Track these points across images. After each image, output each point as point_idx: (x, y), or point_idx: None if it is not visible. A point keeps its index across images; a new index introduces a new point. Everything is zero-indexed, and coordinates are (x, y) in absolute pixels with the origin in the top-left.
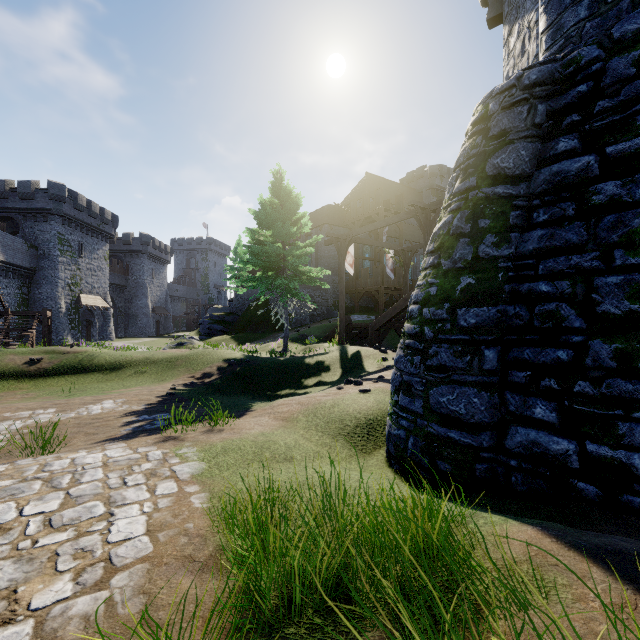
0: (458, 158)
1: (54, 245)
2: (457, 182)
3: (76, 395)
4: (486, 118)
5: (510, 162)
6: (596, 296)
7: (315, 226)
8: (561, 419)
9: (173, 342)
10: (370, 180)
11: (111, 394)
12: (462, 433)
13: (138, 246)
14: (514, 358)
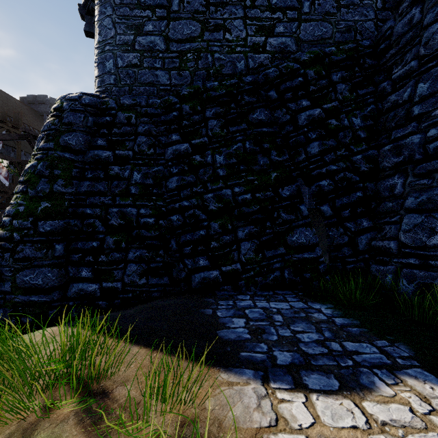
0: (44, 126)
1: None
2: (42, 141)
3: None
4: (62, 110)
5: (74, 142)
6: (109, 217)
7: None
8: (94, 275)
9: None
10: None
11: None
12: (40, 296)
13: None
14: (73, 248)
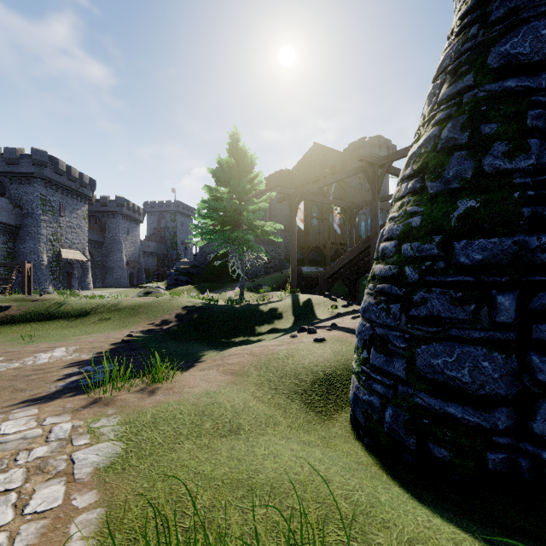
0: (441, 63)
1: (37, 205)
2: (443, 88)
3: (35, 342)
4: (483, 3)
5: (525, 46)
6: None
7: (269, 188)
8: None
9: (141, 291)
10: (317, 149)
11: (68, 341)
12: (466, 409)
13: (114, 207)
14: (542, 307)
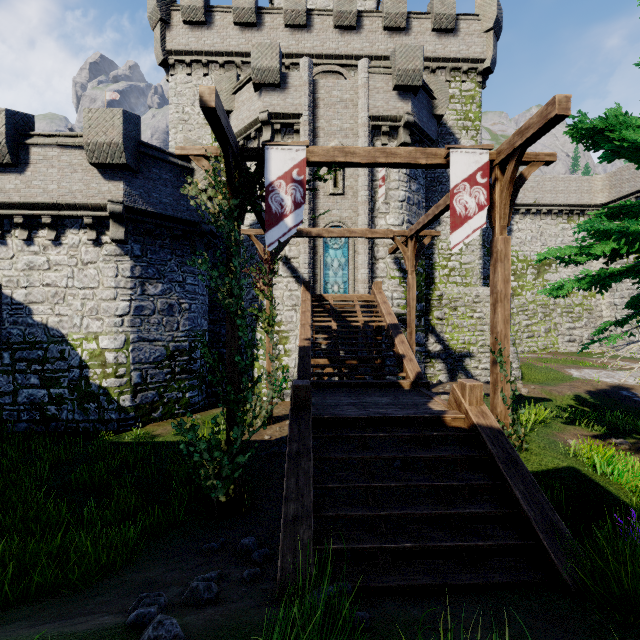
0: None
1: None
2: None
3: None
4: None
5: None
6: None
7: None
8: None
9: None
10: None
11: None
12: None
13: None
14: None
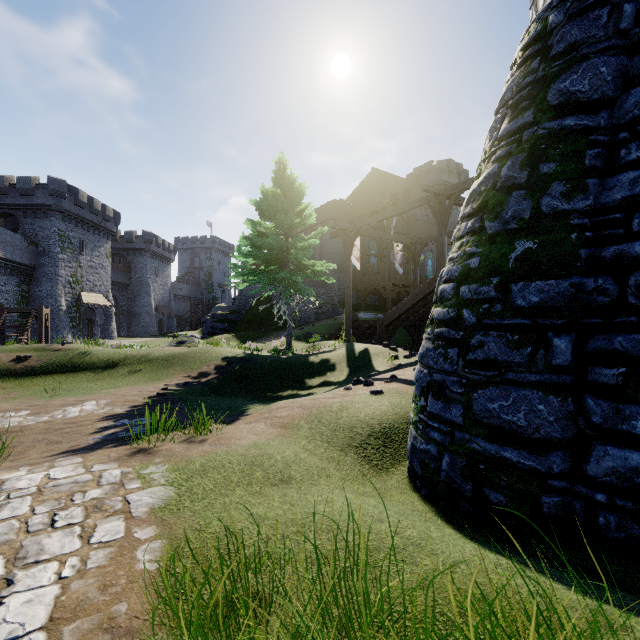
0: (503, 95)
1: (54, 242)
2: (504, 123)
3: (60, 395)
4: (544, 35)
5: (584, 83)
6: None
7: (320, 222)
8: None
9: (174, 340)
10: (376, 175)
11: (97, 394)
12: (522, 452)
13: (141, 244)
14: (597, 349)
